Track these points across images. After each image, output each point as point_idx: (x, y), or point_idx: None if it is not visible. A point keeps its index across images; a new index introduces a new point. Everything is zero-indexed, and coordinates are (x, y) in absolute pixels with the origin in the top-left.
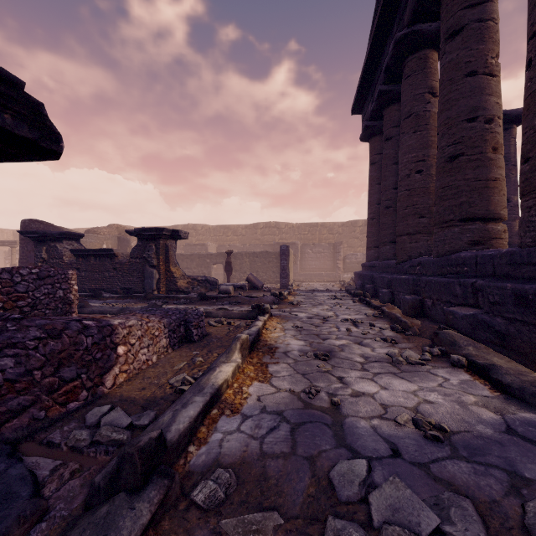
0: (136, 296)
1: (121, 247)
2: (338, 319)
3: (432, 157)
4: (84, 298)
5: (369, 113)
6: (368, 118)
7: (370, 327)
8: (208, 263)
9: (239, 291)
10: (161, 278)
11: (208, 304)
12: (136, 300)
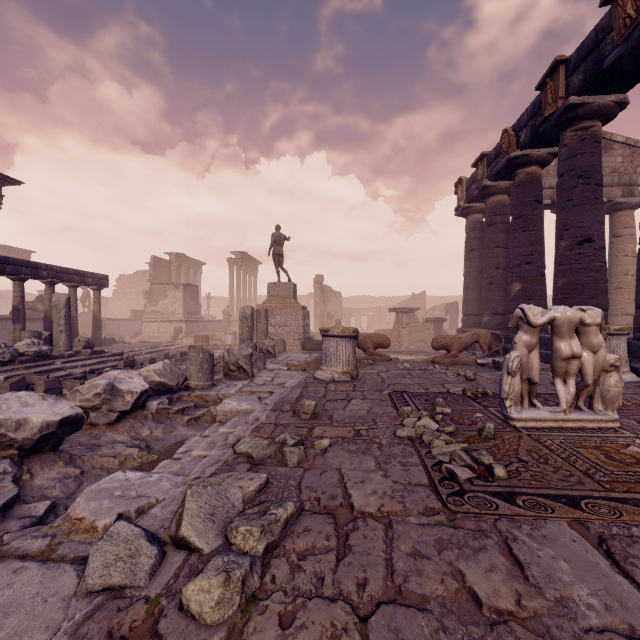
0: None
1: None
2: None
3: (612, 273)
4: None
5: None
6: None
7: None
8: None
9: None
10: None
11: None
12: None
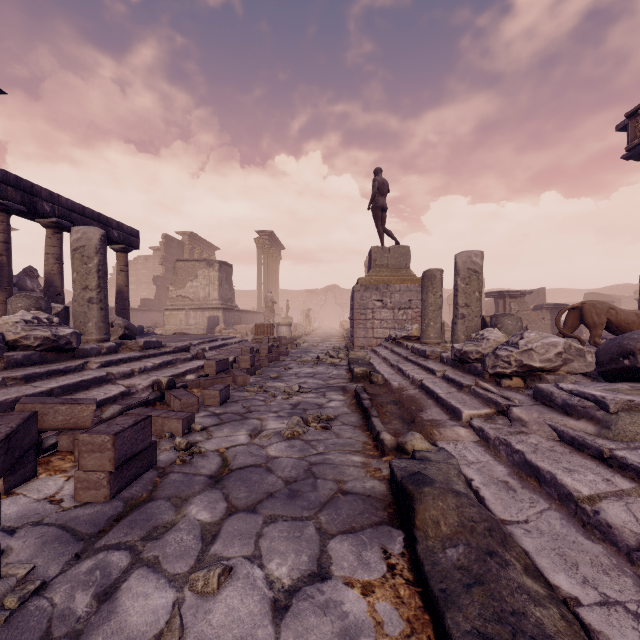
0: None
1: None
2: None
3: None
4: None
5: None
6: None
7: None
8: None
9: None
10: None
11: None
12: None
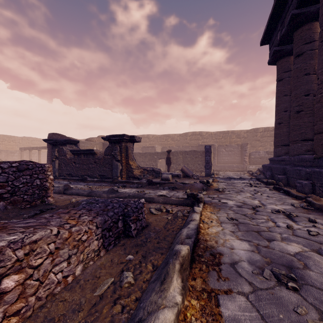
0: (107, 180)
1: (104, 149)
2: (268, 209)
3: None
4: (76, 181)
5: (278, 39)
6: (276, 44)
7: (311, 222)
8: (155, 158)
9: (176, 178)
10: (123, 168)
11: (153, 188)
12: (107, 183)
